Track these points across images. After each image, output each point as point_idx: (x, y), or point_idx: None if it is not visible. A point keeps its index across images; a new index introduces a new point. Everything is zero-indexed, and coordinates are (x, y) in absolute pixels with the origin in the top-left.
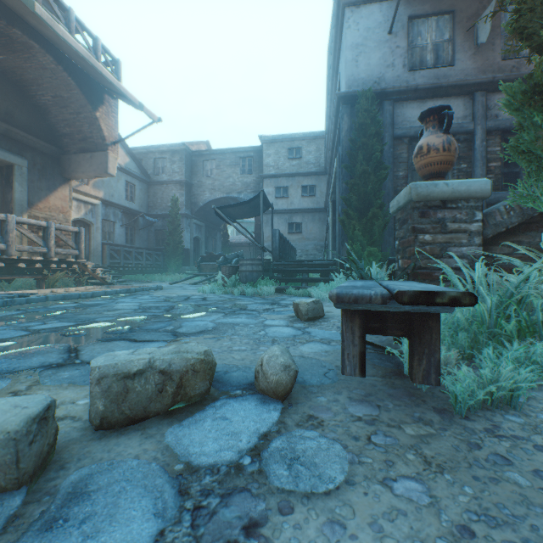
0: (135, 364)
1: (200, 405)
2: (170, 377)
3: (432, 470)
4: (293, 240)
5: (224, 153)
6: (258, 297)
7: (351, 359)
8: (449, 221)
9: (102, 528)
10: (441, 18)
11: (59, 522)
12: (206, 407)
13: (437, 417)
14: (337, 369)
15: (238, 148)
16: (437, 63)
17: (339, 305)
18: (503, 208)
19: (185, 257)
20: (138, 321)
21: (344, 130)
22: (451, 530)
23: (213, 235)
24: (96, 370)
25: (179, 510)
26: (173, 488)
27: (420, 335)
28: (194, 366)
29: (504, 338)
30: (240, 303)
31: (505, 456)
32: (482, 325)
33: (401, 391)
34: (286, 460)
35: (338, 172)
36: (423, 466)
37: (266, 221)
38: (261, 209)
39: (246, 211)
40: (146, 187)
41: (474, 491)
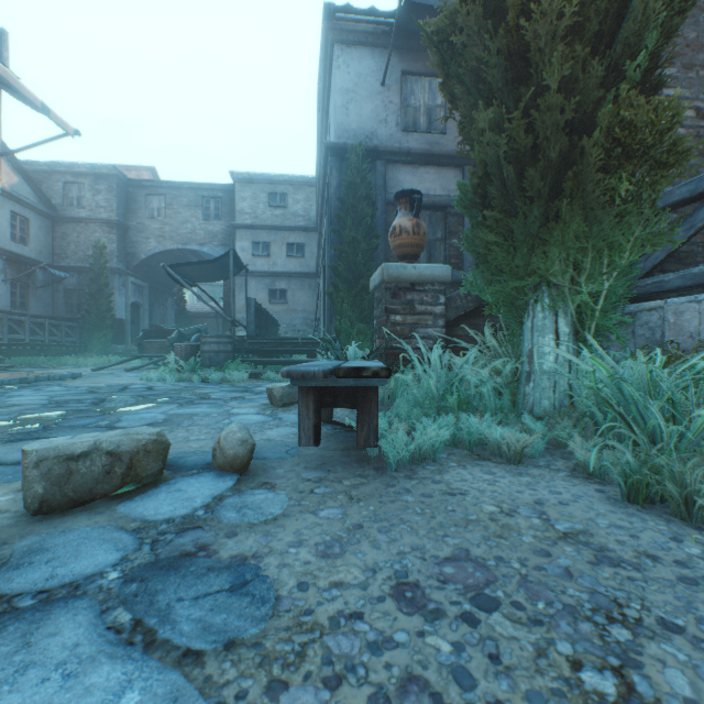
0: (79, 446)
1: (153, 486)
2: (120, 459)
3: (352, 502)
4: (276, 312)
5: (179, 187)
6: (226, 384)
7: (307, 431)
8: (417, 303)
9: (69, 561)
10: (434, 80)
11: (25, 564)
12: (160, 485)
13: (374, 473)
14: (301, 448)
15: (201, 184)
16: (430, 128)
17: (296, 382)
18: (462, 293)
19: (117, 331)
20: (55, 418)
21: (333, 186)
22: (349, 527)
23: (162, 301)
24: (33, 453)
25: (139, 544)
26: (132, 535)
27: (363, 406)
28: (147, 447)
29: (448, 410)
30: (201, 391)
31: (409, 488)
32: (433, 399)
33: (354, 459)
34: (236, 508)
35: (328, 234)
36: (347, 500)
37: (241, 285)
38: (232, 271)
39: (211, 273)
40: (49, 223)
41: (376, 508)
